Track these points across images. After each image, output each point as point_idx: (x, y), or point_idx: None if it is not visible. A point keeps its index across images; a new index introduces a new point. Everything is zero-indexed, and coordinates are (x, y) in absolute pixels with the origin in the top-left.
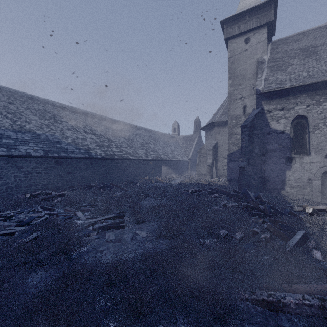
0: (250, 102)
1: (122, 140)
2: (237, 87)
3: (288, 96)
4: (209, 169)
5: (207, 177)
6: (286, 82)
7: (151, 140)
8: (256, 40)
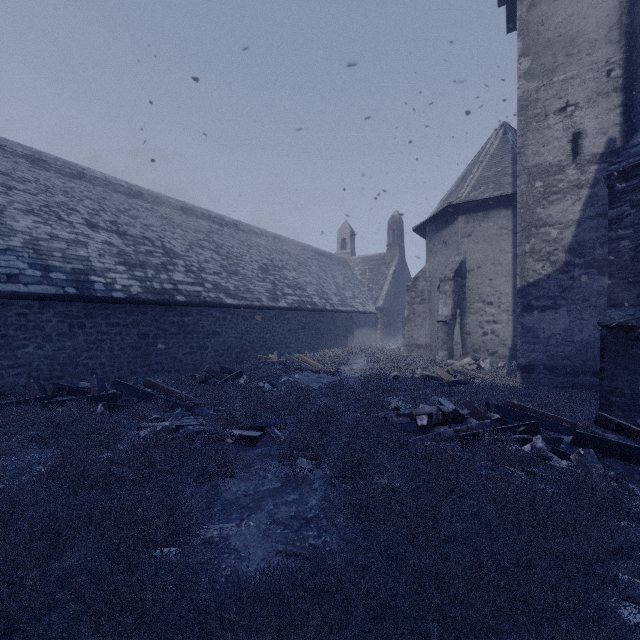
0: (597, 120)
1: (210, 256)
2: (551, 77)
3: None
4: (444, 334)
5: (439, 353)
6: None
7: (289, 261)
8: None
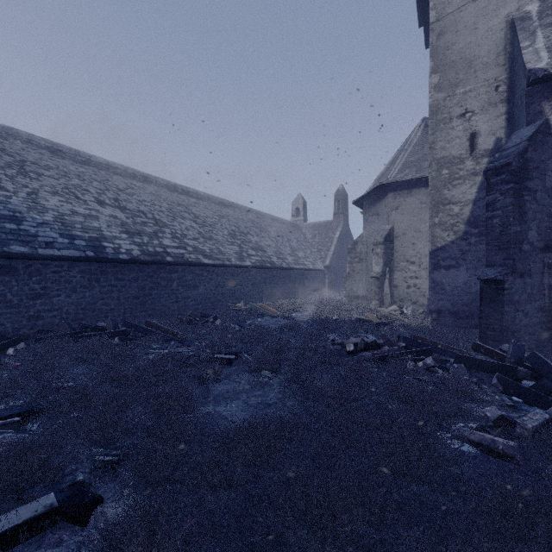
0: (488, 124)
1: (190, 225)
2: (454, 90)
3: None
4: (376, 287)
5: (372, 302)
6: None
7: (252, 227)
8: None
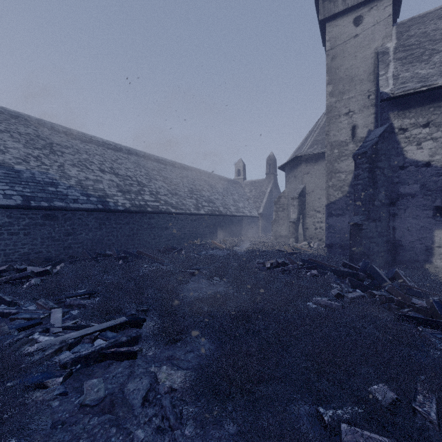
0: (363, 120)
1: (161, 185)
2: (342, 96)
3: (438, 101)
4: (293, 229)
5: (290, 240)
6: (434, 77)
7: (205, 185)
8: (374, 18)
